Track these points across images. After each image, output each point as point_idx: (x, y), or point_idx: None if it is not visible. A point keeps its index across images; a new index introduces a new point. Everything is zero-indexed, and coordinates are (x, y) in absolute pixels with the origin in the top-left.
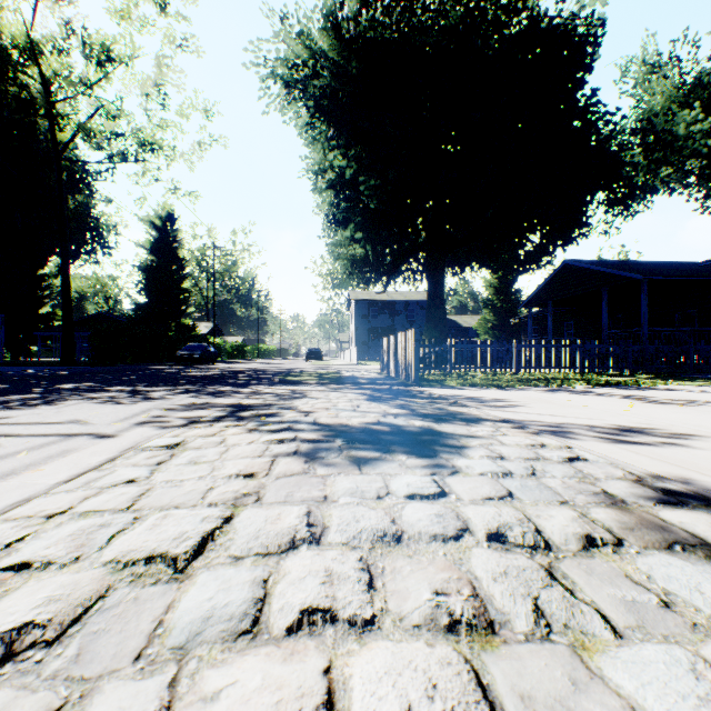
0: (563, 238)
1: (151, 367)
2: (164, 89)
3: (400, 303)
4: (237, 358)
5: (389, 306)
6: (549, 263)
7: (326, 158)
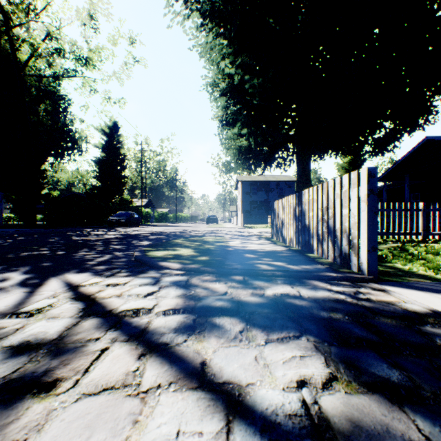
0: (411, 125)
1: (81, 229)
2: (97, 19)
3: (273, 183)
4: (162, 222)
5: (265, 185)
6: (396, 147)
7: (219, 73)
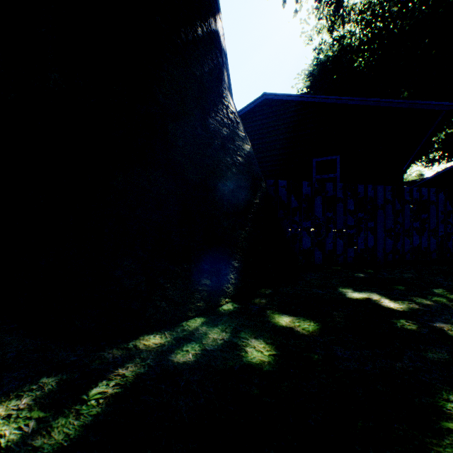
0: None
1: None
2: None
3: None
4: None
5: None
6: None
7: None
